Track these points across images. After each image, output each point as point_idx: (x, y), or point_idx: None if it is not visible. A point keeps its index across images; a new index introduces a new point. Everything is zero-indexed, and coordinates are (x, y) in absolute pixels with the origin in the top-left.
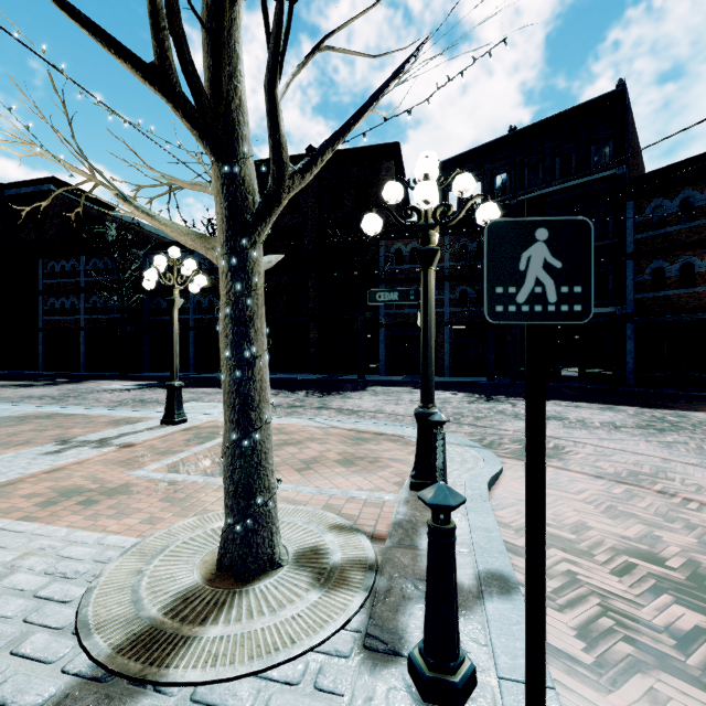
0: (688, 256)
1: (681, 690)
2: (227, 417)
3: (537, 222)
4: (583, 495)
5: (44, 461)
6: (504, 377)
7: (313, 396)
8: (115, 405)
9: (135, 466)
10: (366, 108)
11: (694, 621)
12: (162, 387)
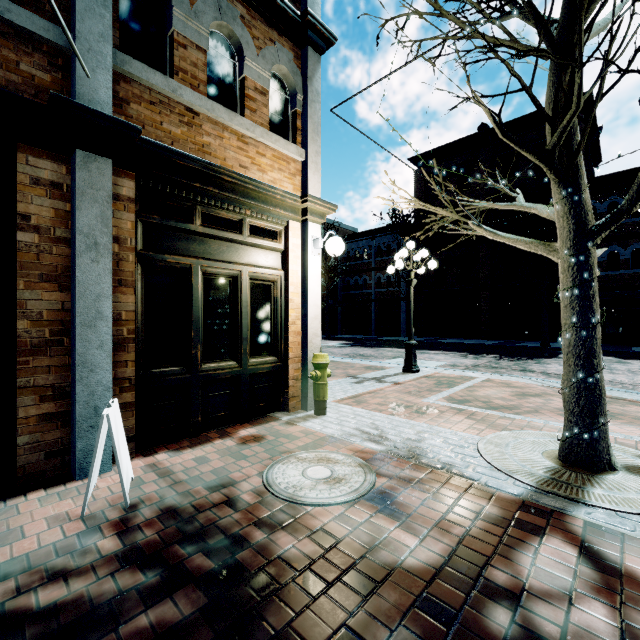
0: None
1: None
2: (571, 362)
3: None
4: None
5: (359, 387)
6: None
7: (504, 360)
8: (347, 357)
9: (418, 396)
10: None
11: None
12: (363, 346)
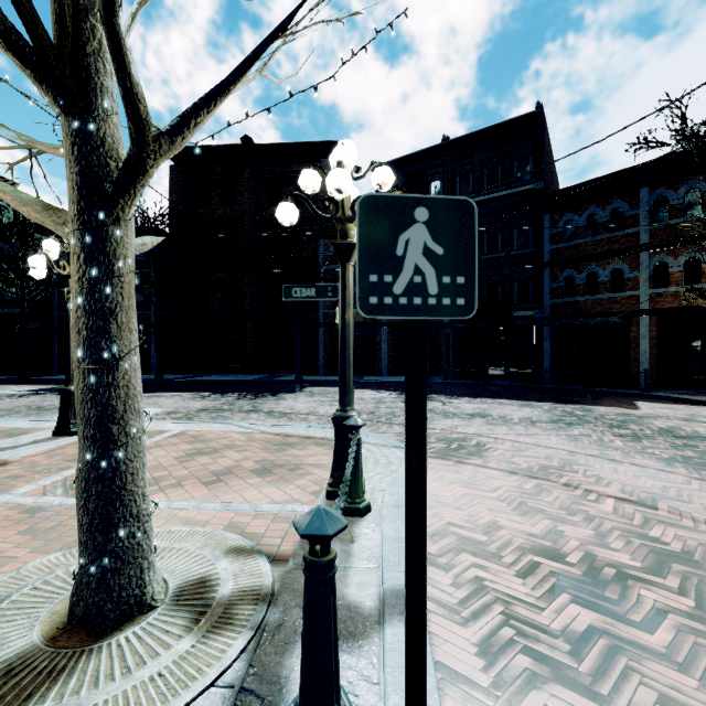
0: (593, 266)
1: (572, 703)
2: (81, 432)
3: (417, 199)
4: (497, 493)
5: None
6: (438, 376)
7: (245, 398)
8: (2, 414)
9: (1, 489)
10: (248, 65)
11: (588, 620)
12: None
